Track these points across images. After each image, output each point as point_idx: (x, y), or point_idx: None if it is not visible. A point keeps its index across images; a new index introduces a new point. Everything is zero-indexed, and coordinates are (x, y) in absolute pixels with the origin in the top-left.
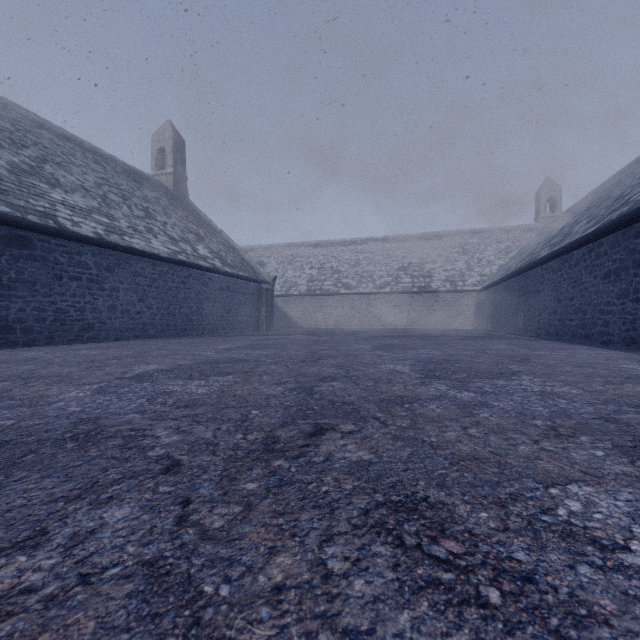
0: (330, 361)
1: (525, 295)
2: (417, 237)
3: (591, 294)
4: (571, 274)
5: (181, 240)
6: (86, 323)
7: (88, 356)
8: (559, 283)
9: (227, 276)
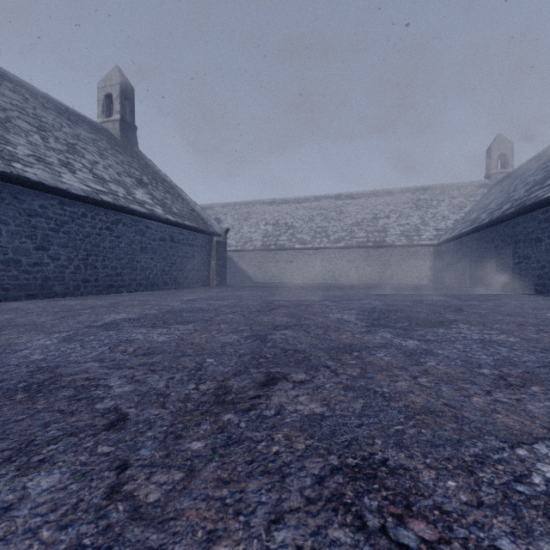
0: (303, 398)
1: (512, 245)
2: (369, 194)
3: None
4: None
5: (113, 181)
6: None
7: None
8: None
9: (170, 225)
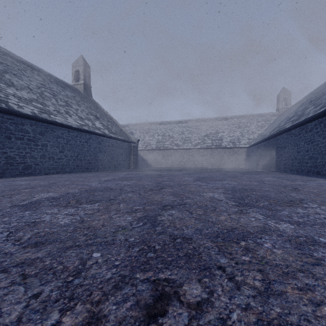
0: (169, 190)
1: (276, 149)
2: (214, 119)
3: (321, 148)
4: (307, 136)
5: (86, 119)
6: (26, 165)
7: (16, 186)
8: (298, 142)
9: (112, 139)
